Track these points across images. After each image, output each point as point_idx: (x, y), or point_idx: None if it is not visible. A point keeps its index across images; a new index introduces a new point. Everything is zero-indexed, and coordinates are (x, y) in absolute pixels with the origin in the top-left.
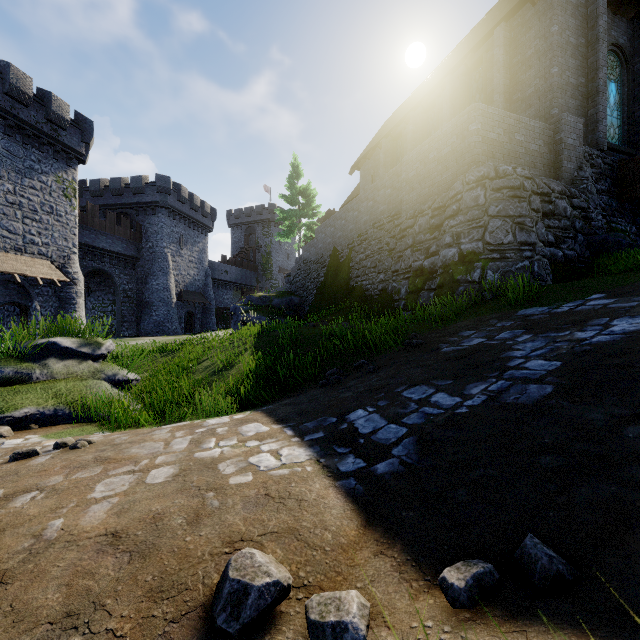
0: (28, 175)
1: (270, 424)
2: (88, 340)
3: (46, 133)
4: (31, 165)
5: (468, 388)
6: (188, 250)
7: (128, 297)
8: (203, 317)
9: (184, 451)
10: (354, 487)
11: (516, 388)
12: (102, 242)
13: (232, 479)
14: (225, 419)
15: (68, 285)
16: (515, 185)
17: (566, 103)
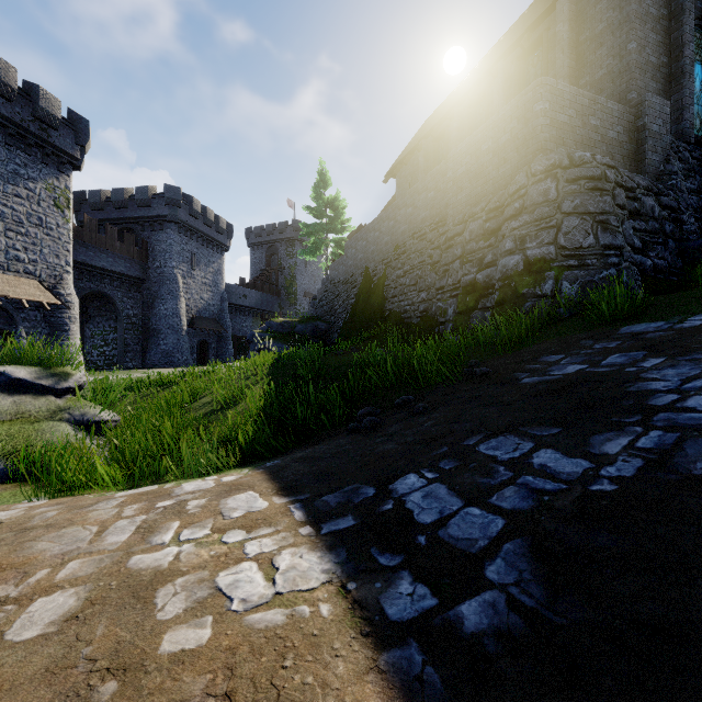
0: (12, 181)
1: (271, 495)
2: (52, 370)
3: (33, 133)
4: (15, 169)
5: (595, 442)
6: (201, 271)
7: (132, 324)
8: (218, 347)
9: (117, 550)
10: (421, 675)
11: (697, 446)
12: (102, 261)
13: (169, 637)
14: (208, 483)
15: (60, 309)
16: (595, 175)
17: (646, 86)
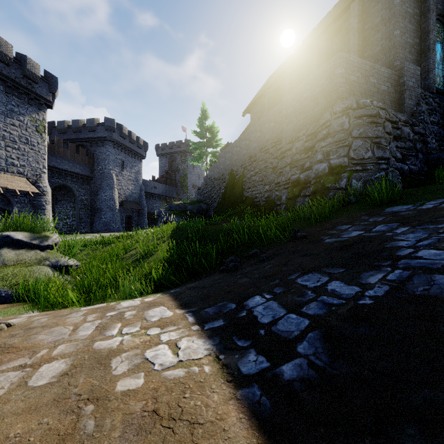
0: (9, 115)
1: (174, 308)
2: (38, 234)
3: (23, 85)
4: (12, 108)
5: (364, 277)
6: (128, 171)
7: (84, 205)
8: (138, 219)
9: (86, 339)
10: (259, 401)
11: (420, 278)
12: (65, 165)
13: (120, 383)
14: (136, 302)
15: (39, 195)
16: (373, 113)
17: (405, 57)
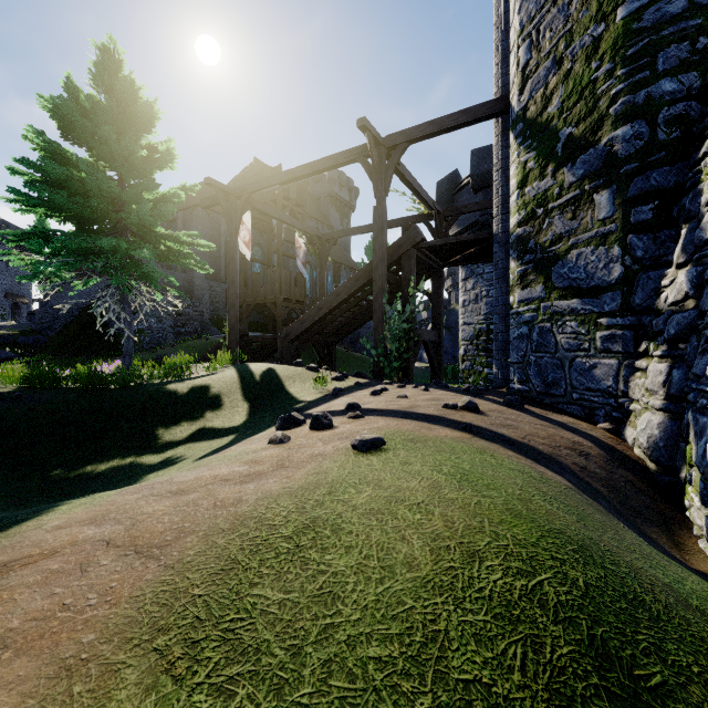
0: None
1: None
2: None
3: None
4: None
5: None
6: None
7: None
8: None
9: None
10: None
11: None
12: None
13: None
14: None
15: None
16: (161, 305)
17: (206, 260)
